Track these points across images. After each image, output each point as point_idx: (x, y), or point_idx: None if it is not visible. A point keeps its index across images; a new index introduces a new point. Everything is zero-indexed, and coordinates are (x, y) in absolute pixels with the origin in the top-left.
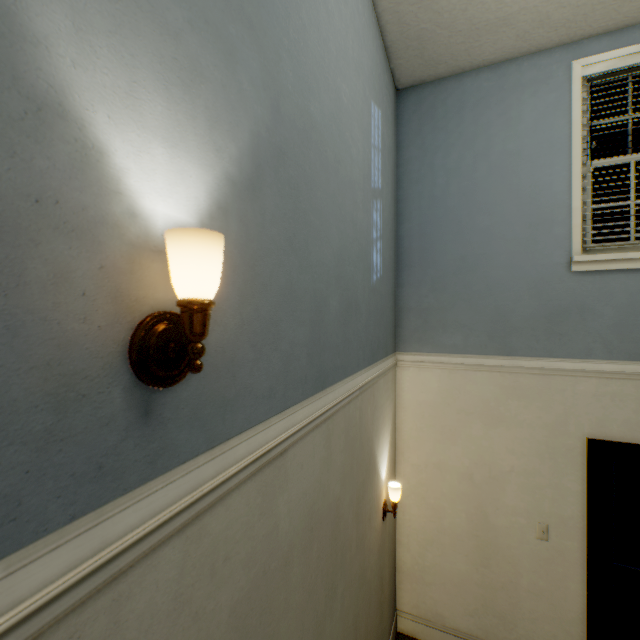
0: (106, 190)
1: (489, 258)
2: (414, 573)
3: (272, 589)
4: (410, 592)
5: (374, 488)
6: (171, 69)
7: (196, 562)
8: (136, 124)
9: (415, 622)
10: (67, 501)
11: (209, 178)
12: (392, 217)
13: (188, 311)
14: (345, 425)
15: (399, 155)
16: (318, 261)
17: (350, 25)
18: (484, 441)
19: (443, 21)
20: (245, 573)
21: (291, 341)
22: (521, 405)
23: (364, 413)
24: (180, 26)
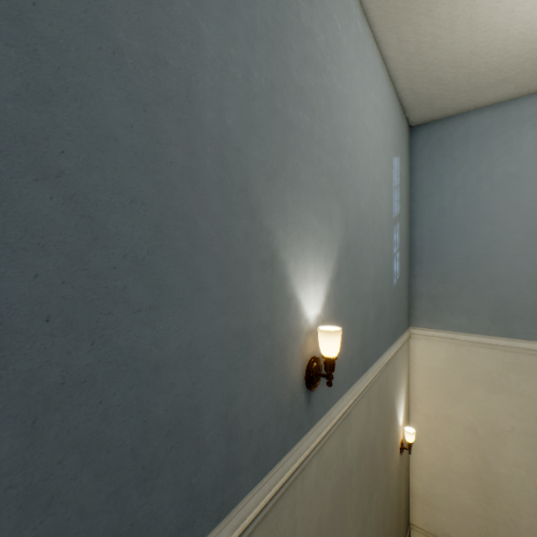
0: (300, 317)
1: (491, 258)
2: (425, 498)
3: (344, 487)
4: (421, 512)
5: (394, 431)
6: (314, 249)
7: (321, 466)
8: (306, 283)
9: (425, 536)
10: (293, 438)
11: (324, 286)
12: (406, 226)
13: (328, 362)
14: (377, 390)
15: (412, 176)
16: (364, 293)
17: (380, 124)
18: (486, 404)
19: (450, 88)
20: (335, 475)
21: (352, 348)
22: (521, 378)
23: (388, 379)
24: (316, 226)
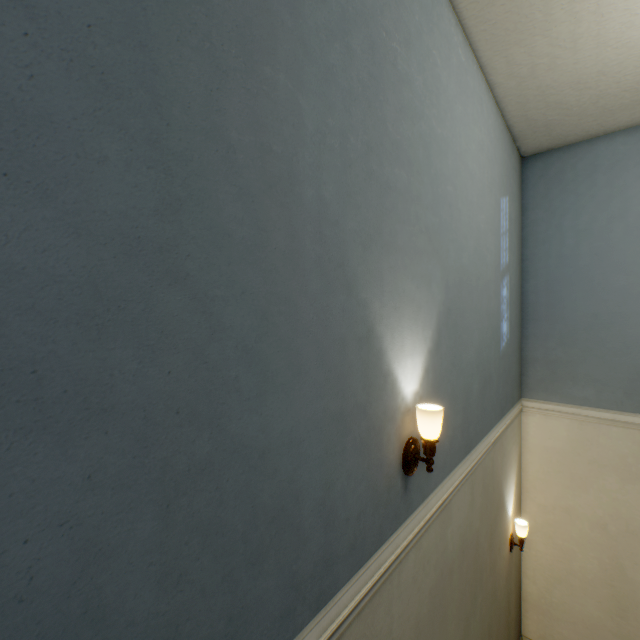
0: (397, 394)
1: (626, 317)
2: (540, 605)
3: (444, 585)
4: (536, 622)
5: (502, 523)
6: (411, 318)
7: (418, 560)
8: (403, 357)
9: None
10: (389, 527)
11: (422, 358)
12: (517, 277)
13: (428, 445)
14: (482, 474)
15: (524, 217)
16: (466, 363)
17: (485, 162)
18: (620, 495)
19: (572, 112)
20: (434, 571)
21: (453, 427)
22: None
23: (495, 461)
24: (414, 293)
